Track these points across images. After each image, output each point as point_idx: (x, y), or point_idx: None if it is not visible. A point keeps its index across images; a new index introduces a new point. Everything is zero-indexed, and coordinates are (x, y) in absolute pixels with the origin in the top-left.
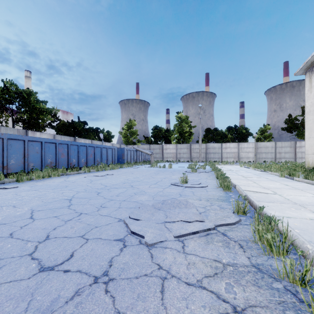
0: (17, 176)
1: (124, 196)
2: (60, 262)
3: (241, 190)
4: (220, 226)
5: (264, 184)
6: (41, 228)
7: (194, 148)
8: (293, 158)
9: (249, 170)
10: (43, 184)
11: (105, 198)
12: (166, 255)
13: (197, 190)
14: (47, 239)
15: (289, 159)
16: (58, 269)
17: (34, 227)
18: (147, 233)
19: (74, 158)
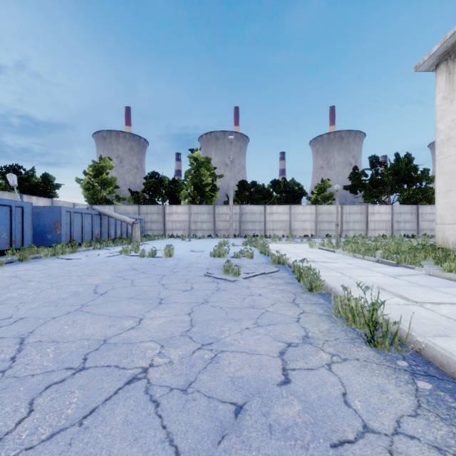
0: None
1: None
2: None
3: None
4: None
5: None
6: None
7: (221, 213)
8: (364, 230)
9: (346, 258)
10: None
11: None
12: None
13: None
14: None
15: (359, 231)
16: None
17: None
18: None
19: None
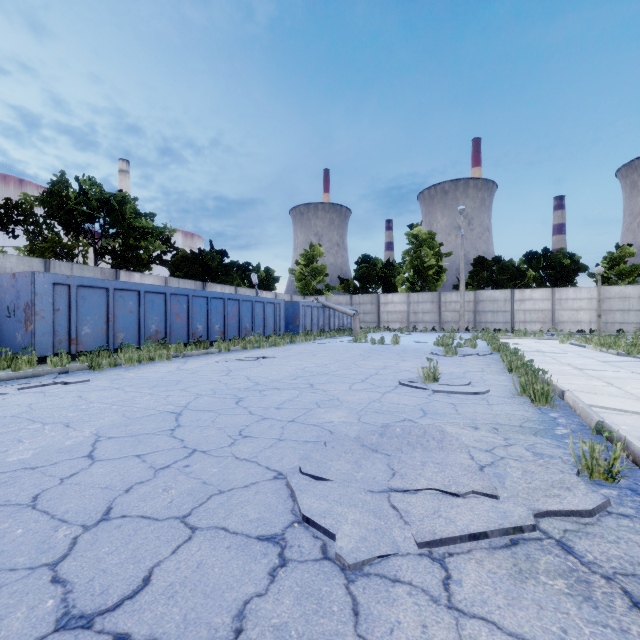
0: (91, 358)
1: (293, 411)
2: (112, 600)
3: (582, 405)
4: (547, 516)
5: (637, 389)
6: (101, 487)
7: (448, 301)
8: None
9: (585, 352)
10: (137, 375)
11: (252, 414)
12: (396, 612)
13: (465, 399)
14: (105, 519)
15: None
16: (102, 628)
17: (87, 483)
18: (343, 524)
19: (201, 323)
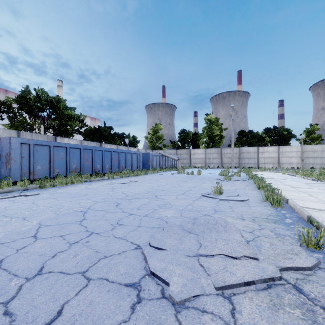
0: (40, 182)
1: (146, 210)
2: None
3: (298, 207)
4: (286, 270)
5: None
6: (39, 254)
7: (225, 153)
8: None
9: (296, 178)
10: (64, 191)
11: (124, 212)
12: None
13: (236, 204)
14: (39, 274)
15: None
16: None
17: (31, 252)
18: (173, 276)
19: (99, 164)
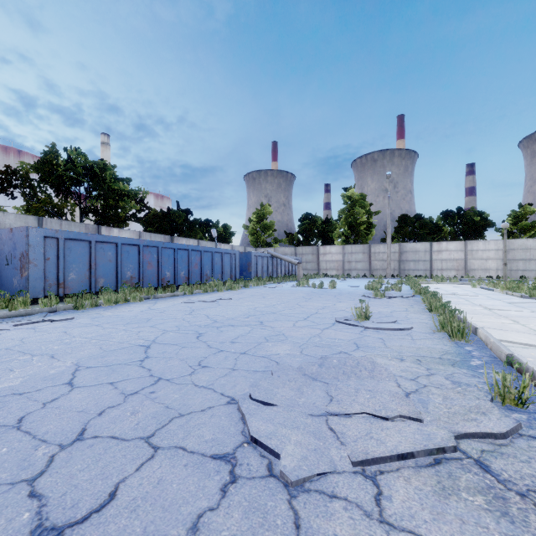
0: (75, 300)
1: (245, 345)
2: (81, 513)
3: (493, 340)
4: (466, 437)
5: None
6: (78, 411)
7: (377, 252)
8: None
9: (494, 294)
10: (114, 314)
11: (210, 347)
12: (333, 526)
13: (392, 335)
14: (79, 439)
15: None
16: None
17: (66, 407)
18: (287, 444)
19: (169, 270)
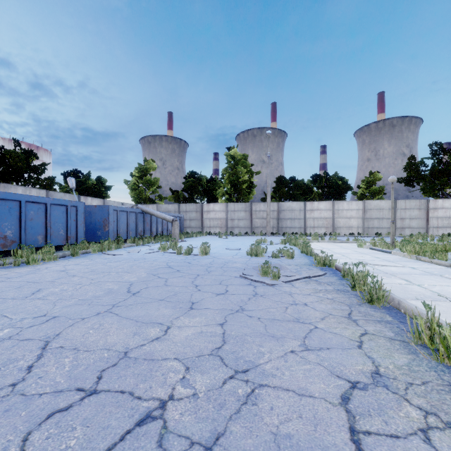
0: None
1: None
2: None
3: None
4: None
5: None
6: None
7: (258, 210)
8: (423, 227)
9: (407, 261)
10: None
11: None
12: None
13: None
14: None
15: (417, 229)
16: None
17: None
18: None
19: None
